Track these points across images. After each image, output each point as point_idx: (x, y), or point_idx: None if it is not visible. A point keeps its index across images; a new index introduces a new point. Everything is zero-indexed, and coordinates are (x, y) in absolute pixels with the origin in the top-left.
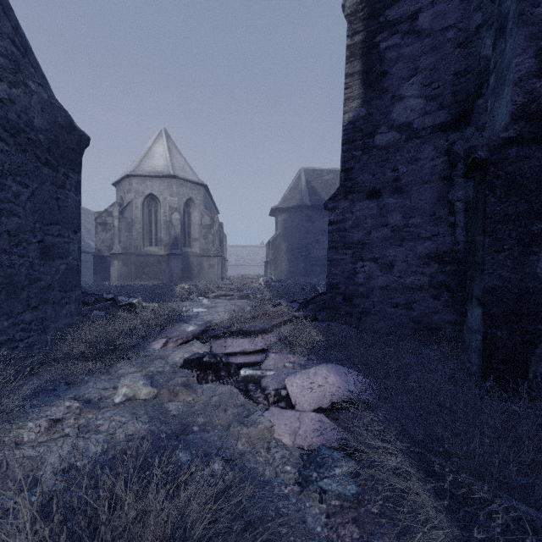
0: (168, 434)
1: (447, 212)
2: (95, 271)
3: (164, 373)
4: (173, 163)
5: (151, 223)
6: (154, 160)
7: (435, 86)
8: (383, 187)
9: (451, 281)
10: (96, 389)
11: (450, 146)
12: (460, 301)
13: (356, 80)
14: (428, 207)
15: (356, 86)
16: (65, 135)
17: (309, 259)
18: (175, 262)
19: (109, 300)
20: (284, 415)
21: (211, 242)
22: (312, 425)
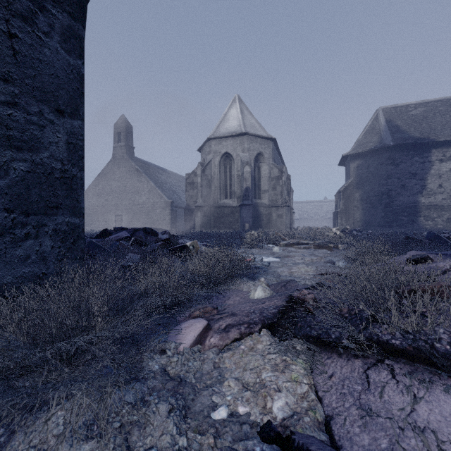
0: None
1: None
2: (185, 221)
3: None
4: (244, 122)
5: (226, 179)
6: (229, 123)
7: None
8: None
9: None
10: None
11: None
12: None
13: None
14: None
15: None
16: None
17: (391, 207)
18: (246, 212)
19: (164, 241)
20: None
21: (279, 193)
22: None
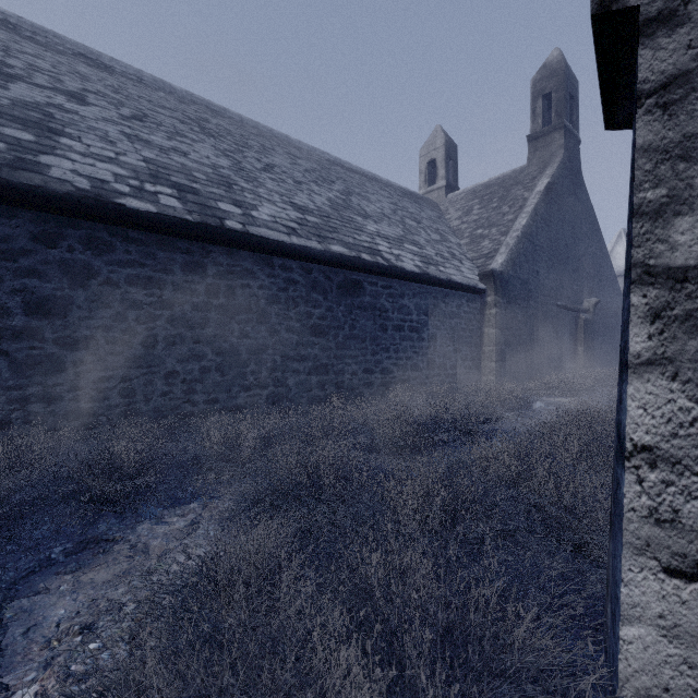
0: None
1: None
2: None
3: None
4: None
5: None
6: (615, 262)
7: None
8: None
9: None
10: None
11: None
12: None
13: None
14: None
15: None
16: None
17: None
18: None
19: None
20: None
21: None
22: None
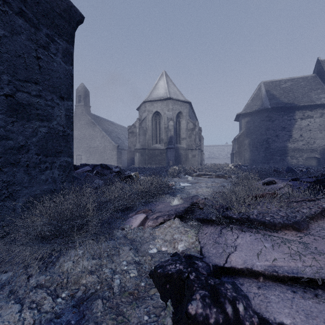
0: None
1: None
2: (128, 159)
3: (121, 287)
4: (169, 90)
5: (156, 130)
6: (158, 90)
7: None
8: None
9: None
10: None
11: None
12: None
13: None
14: None
15: None
16: None
17: (269, 150)
18: (170, 153)
19: (116, 172)
20: None
21: (193, 140)
22: None
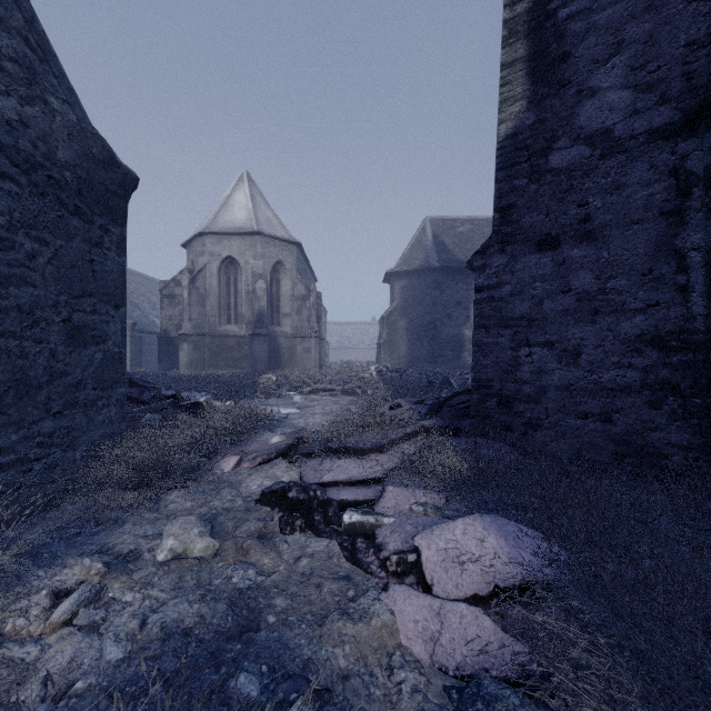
0: (228, 626)
1: (674, 269)
2: (160, 357)
3: (233, 510)
4: (257, 215)
5: (229, 295)
6: (233, 213)
7: (653, 68)
8: (562, 232)
9: (682, 379)
10: (134, 537)
11: (678, 162)
12: (697, 411)
13: (519, 72)
14: (640, 260)
15: (519, 81)
16: (103, 172)
17: (437, 340)
18: (260, 344)
19: (169, 397)
20: (413, 602)
21: (306, 319)
22: (462, 628)
